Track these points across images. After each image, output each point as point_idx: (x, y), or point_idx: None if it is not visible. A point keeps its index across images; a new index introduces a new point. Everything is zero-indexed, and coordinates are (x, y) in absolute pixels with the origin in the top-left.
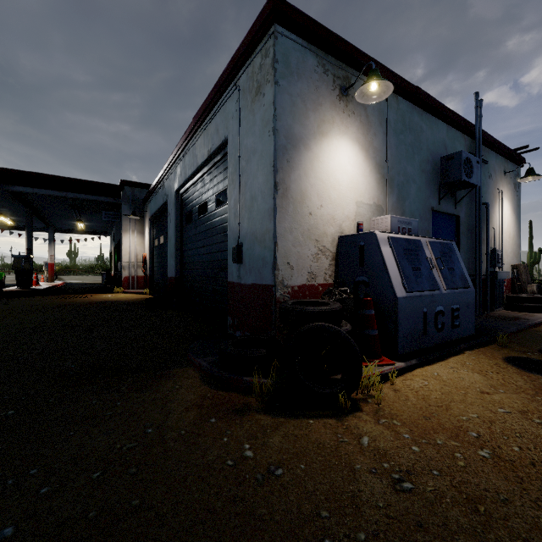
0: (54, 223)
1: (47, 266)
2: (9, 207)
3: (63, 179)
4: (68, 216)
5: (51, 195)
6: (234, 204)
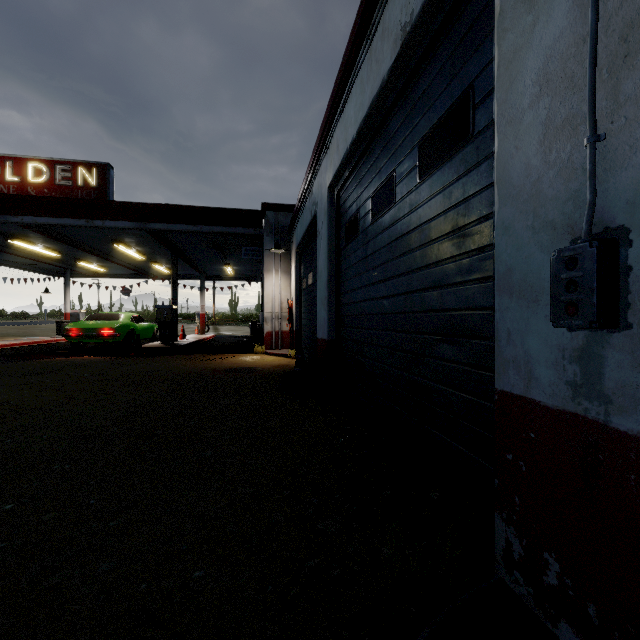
0: (205, 269)
1: (199, 317)
2: (159, 252)
3: (197, 209)
4: (214, 259)
5: (185, 230)
6: (538, 84)
